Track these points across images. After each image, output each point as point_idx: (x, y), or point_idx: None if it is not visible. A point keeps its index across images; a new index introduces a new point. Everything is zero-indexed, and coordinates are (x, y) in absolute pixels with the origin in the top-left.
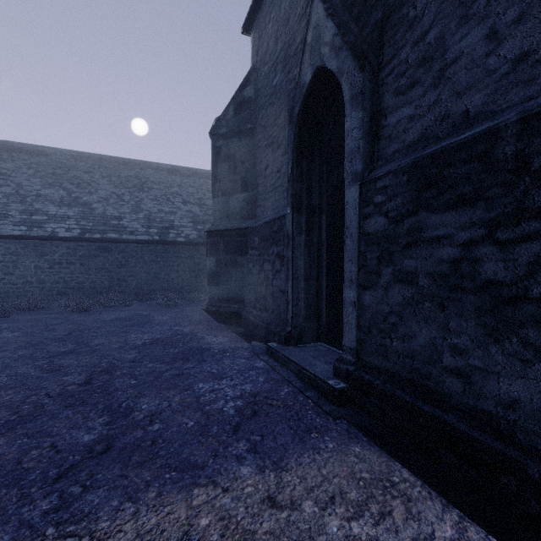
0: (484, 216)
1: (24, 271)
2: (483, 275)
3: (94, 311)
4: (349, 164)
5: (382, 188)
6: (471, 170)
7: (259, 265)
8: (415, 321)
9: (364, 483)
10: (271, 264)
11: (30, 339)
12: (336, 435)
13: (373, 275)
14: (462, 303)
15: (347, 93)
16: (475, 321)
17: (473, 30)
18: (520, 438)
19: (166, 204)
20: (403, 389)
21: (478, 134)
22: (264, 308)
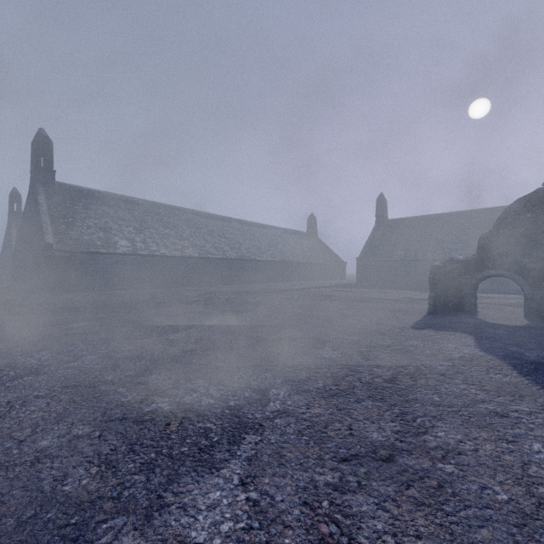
0: None
1: None
2: None
3: None
4: None
5: None
6: None
7: None
8: None
9: None
10: None
11: None
12: None
13: None
14: None
15: None
16: None
17: None
18: None
19: None
20: None
21: None
22: None
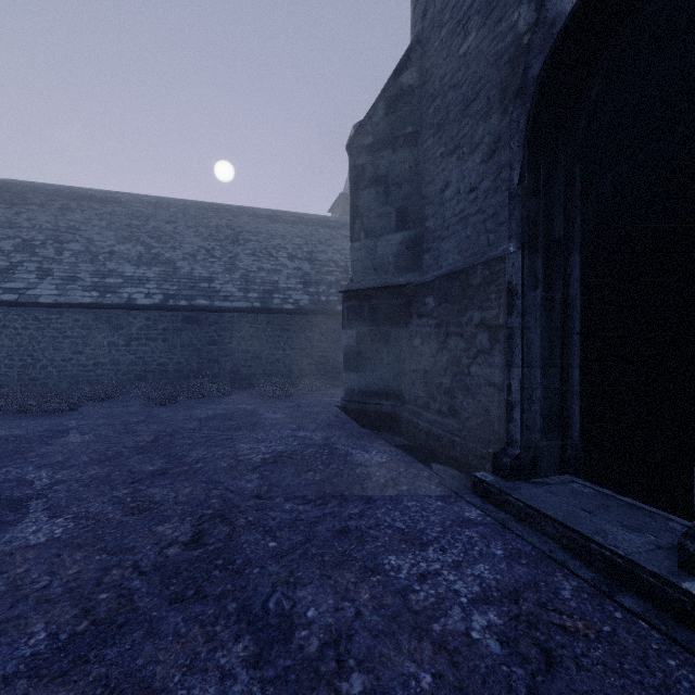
0: None
1: (96, 349)
2: None
3: (182, 403)
4: None
5: None
6: None
7: (435, 340)
8: None
9: None
10: (467, 339)
11: (104, 447)
12: None
13: None
14: None
15: None
16: None
17: None
18: None
19: (268, 260)
20: None
21: None
22: (448, 411)
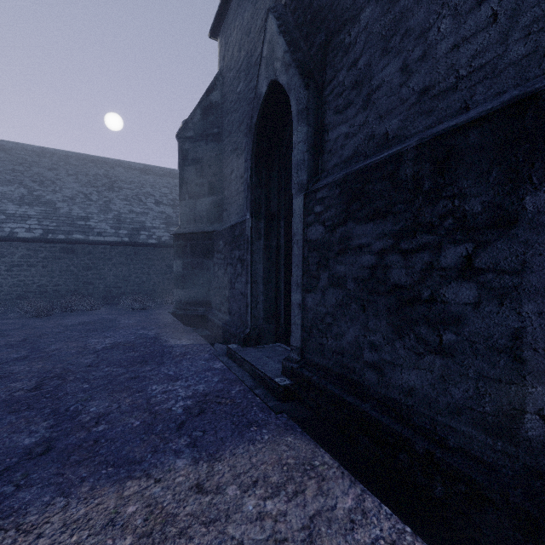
0: (392, 229)
1: None
2: (392, 280)
3: (56, 316)
4: (296, 175)
5: (321, 199)
6: (383, 187)
7: (223, 268)
8: (344, 321)
9: (288, 468)
10: (234, 267)
11: None
12: (273, 428)
13: (314, 280)
14: (377, 305)
15: (294, 108)
16: (386, 320)
17: (391, 62)
18: (415, 420)
19: (138, 204)
20: (335, 383)
21: (389, 156)
22: (227, 311)
